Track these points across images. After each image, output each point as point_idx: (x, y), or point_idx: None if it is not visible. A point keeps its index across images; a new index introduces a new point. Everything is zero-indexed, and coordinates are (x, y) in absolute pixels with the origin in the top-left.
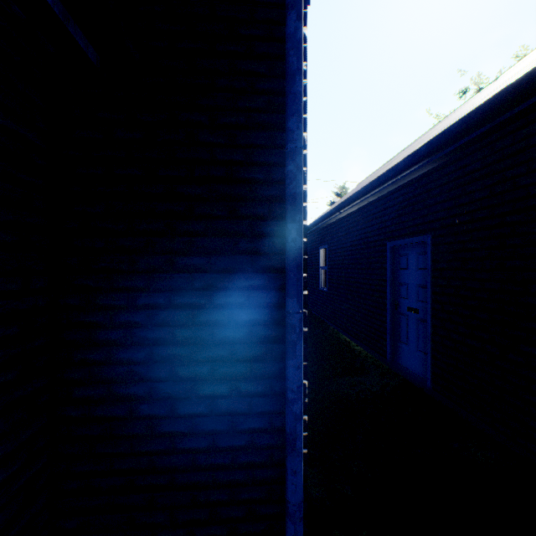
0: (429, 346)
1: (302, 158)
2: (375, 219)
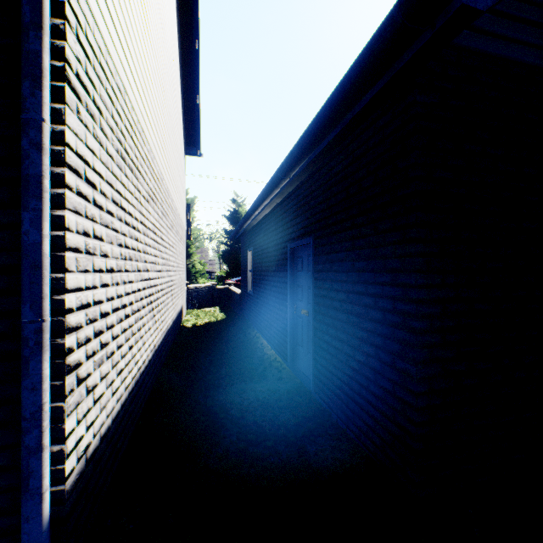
0: (312, 348)
1: (43, 133)
2: (281, 221)
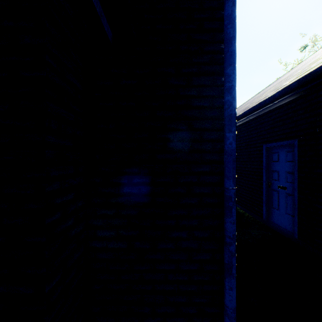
0: (295, 211)
1: (235, 92)
2: (254, 130)
